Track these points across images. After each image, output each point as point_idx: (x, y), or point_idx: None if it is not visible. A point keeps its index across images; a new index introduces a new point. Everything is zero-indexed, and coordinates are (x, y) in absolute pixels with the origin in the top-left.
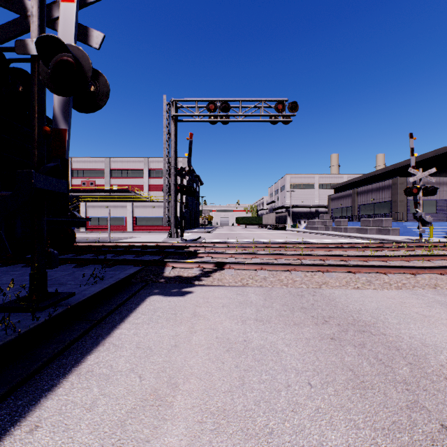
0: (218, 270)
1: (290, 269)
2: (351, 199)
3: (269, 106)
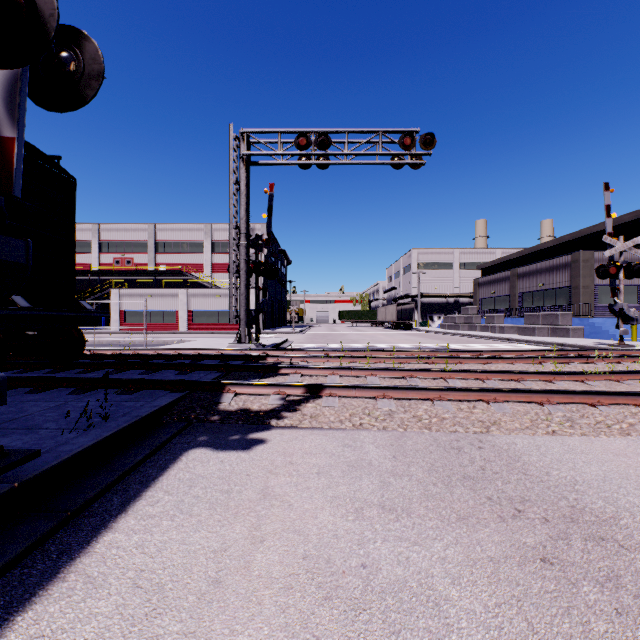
0: (312, 399)
1: (431, 396)
2: (509, 284)
3: (390, 141)
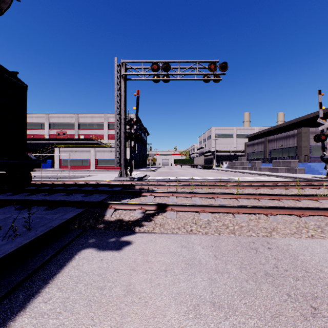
0: (161, 213)
1: (232, 211)
2: (263, 145)
3: (202, 67)
